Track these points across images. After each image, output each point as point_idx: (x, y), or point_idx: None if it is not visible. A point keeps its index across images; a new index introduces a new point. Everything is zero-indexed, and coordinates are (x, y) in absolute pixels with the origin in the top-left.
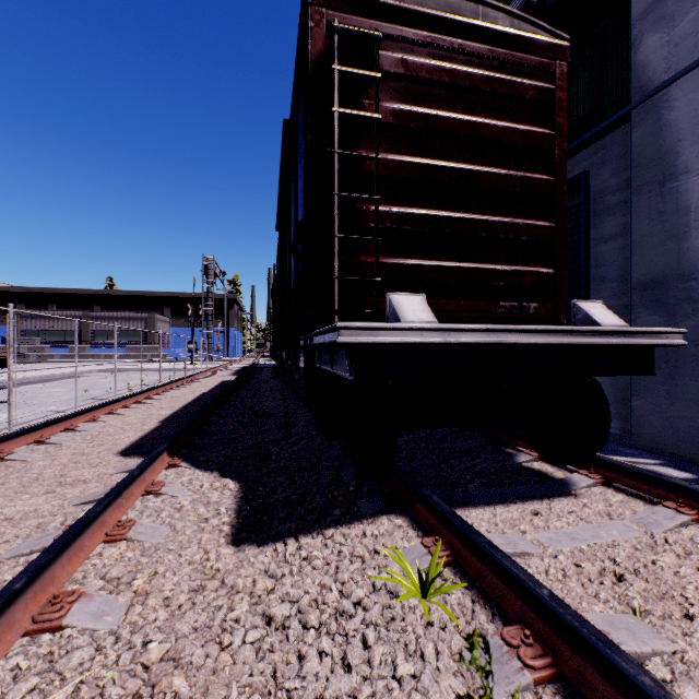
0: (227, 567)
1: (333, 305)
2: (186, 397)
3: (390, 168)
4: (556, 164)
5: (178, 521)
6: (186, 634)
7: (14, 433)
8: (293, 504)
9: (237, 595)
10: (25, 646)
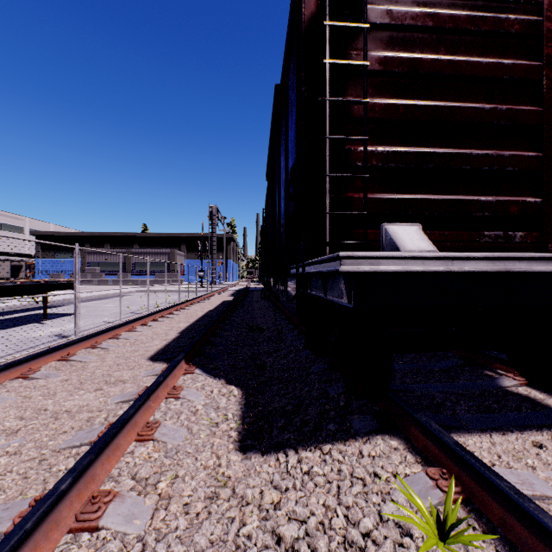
0: (237, 475)
1: (325, 237)
2: (197, 313)
3: (376, 111)
4: (544, 94)
5: (194, 424)
6: (203, 547)
7: (77, 339)
8: (289, 414)
9: (247, 507)
10: (68, 543)
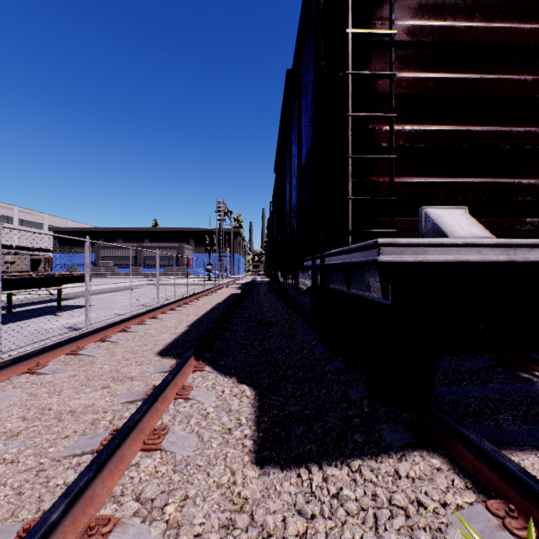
0: (254, 496)
1: (347, 225)
2: (206, 306)
3: (403, 86)
4: None
5: (205, 431)
6: None
7: (87, 332)
8: (308, 420)
9: None
10: None
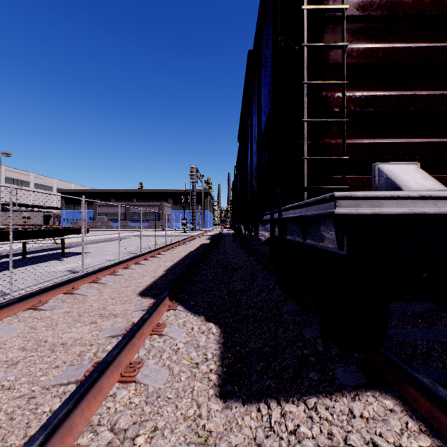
0: (218, 429)
1: (302, 182)
2: (180, 253)
3: (353, 56)
4: None
5: (175, 365)
6: None
7: (81, 275)
8: (267, 357)
9: None
10: None
